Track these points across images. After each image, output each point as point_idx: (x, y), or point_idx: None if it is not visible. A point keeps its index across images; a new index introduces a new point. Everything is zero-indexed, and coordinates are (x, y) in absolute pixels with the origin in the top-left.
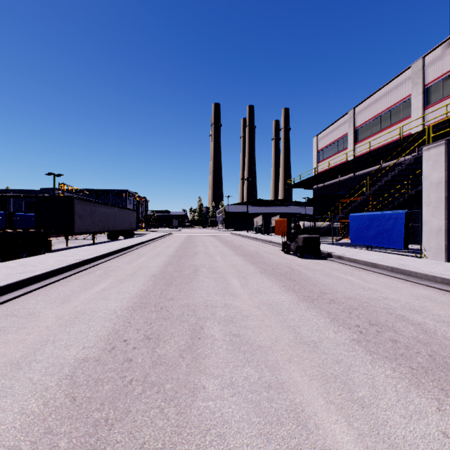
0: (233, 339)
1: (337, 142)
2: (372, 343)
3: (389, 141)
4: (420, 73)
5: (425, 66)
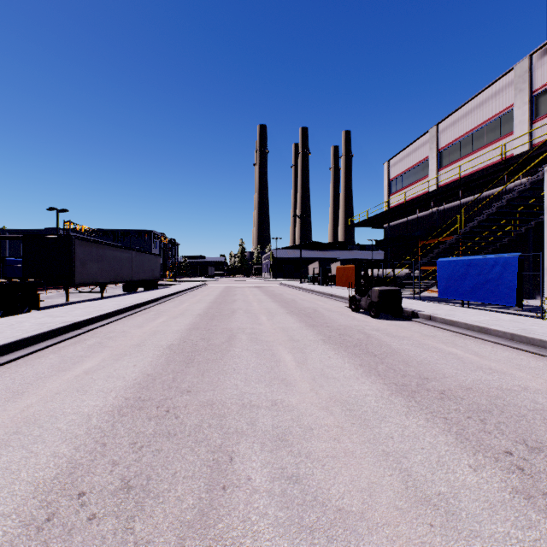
0: (288, 489)
1: (415, 168)
2: None
3: (484, 166)
4: (526, 76)
5: (533, 67)
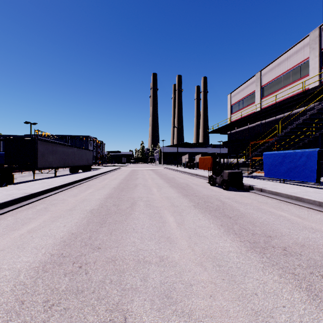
0: None
1: (247, 98)
2: None
3: (290, 95)
4: (317, 40)
5: (321, 34)
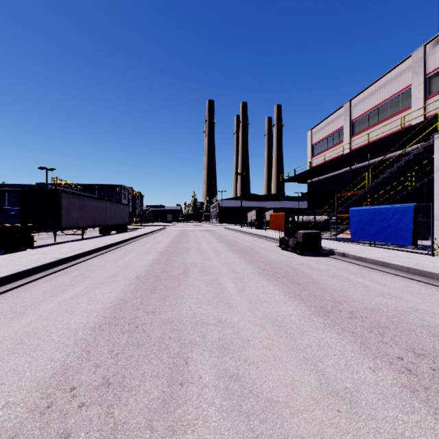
0: (230, 385)
1: (333, 135)
2: (434, 394)
3: (388, 133)
4: (421, 62)
5: (426, 55)
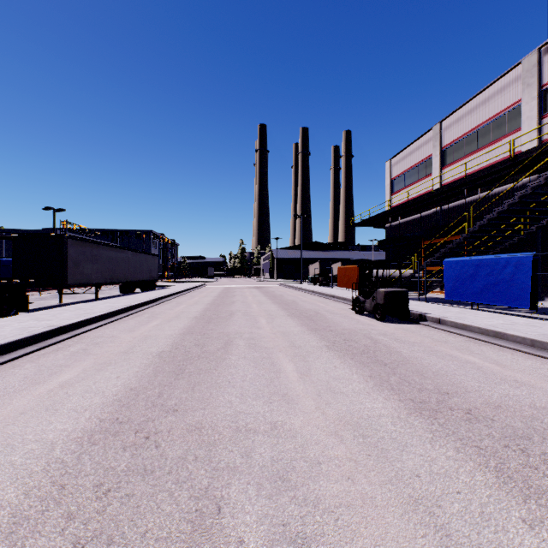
0: None
1: (418, 167)
2: None
3: (490, 163)
4: (535, 70)
5: (541, 61)
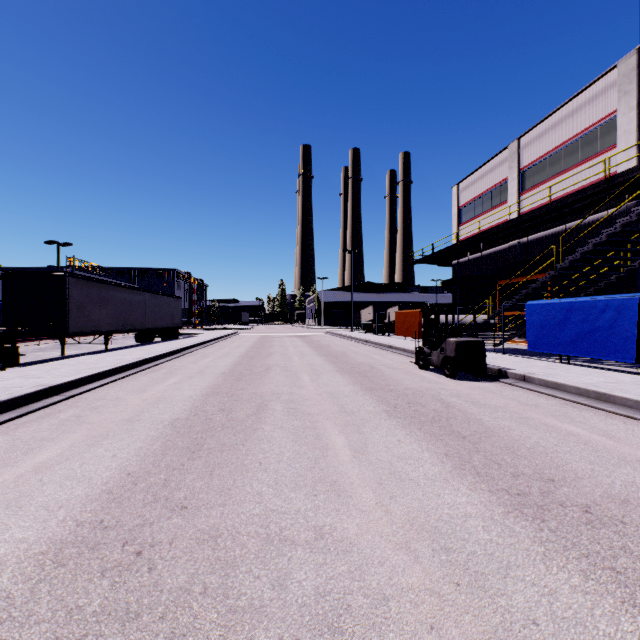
0: None
1: (491, 193)
2: None
3: (578, 188)
4: (633, 75)
5: None
